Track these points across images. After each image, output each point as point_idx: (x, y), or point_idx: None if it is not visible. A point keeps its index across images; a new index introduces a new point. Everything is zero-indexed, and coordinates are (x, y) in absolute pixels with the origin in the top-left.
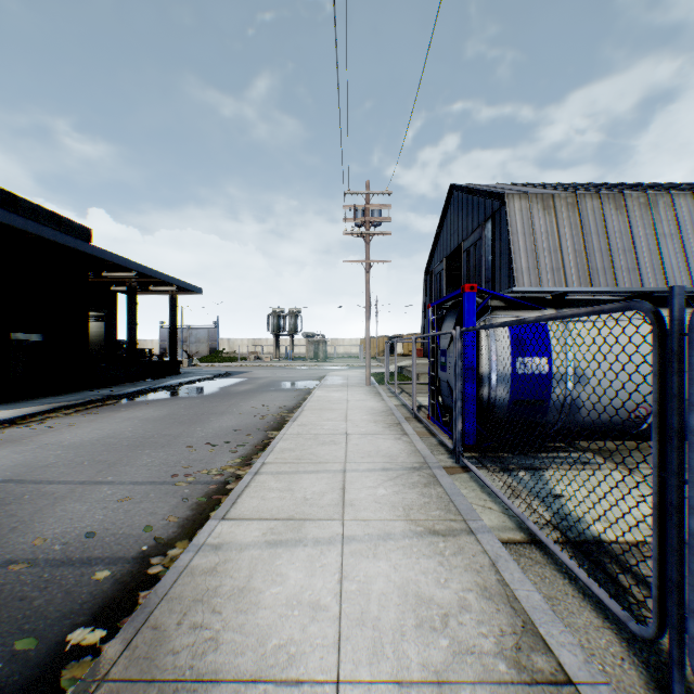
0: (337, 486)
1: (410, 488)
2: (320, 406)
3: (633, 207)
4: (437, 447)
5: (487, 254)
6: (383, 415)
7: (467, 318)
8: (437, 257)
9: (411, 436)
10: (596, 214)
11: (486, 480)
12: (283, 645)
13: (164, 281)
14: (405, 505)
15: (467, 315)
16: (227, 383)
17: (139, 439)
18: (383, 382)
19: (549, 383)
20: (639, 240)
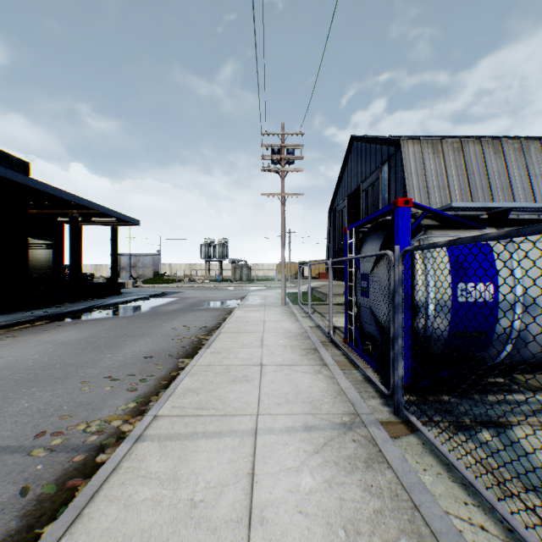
0: (244, 467)
1: (347, 471)
2: (237, 327)
3: (509, 152)
4: (364, 385)
5: (383, 192)
6: (299, 339)
7: (401, 237)
8: (339, 197)
9: (331, 368)
10: (478, 157)
11: (461, 467)
12: None
13: (102, 212)
14: (346, 521)
15: (401, 233)
16: (159, 302)
17: (36, 371)
18: (296, 301)
19: (494, 312)
20: (514, 179)
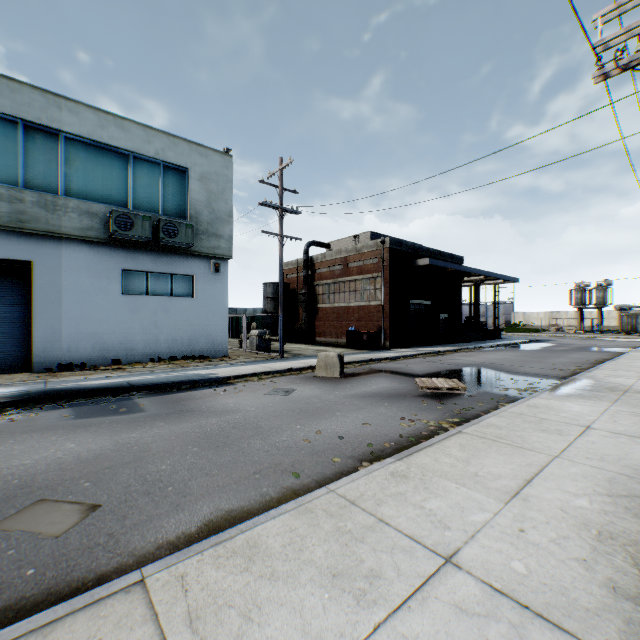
0: (638, 374)
1: None
2: (632, 358)
3: None
4: None
5: None
6: None
7: None
8: None
9: None
10: None
11: None
12: (615, 382)
13: (496, 278)
14: None
15: None
16: (542, 345)
17: (521, 360)
18: None
19: None
20: None
